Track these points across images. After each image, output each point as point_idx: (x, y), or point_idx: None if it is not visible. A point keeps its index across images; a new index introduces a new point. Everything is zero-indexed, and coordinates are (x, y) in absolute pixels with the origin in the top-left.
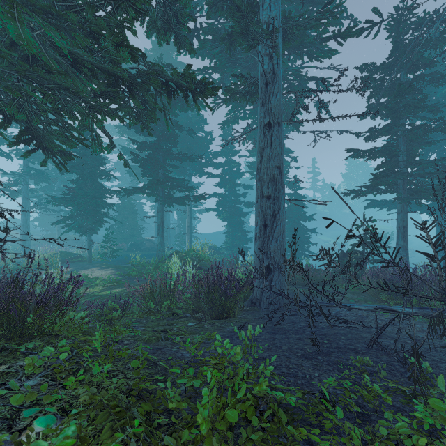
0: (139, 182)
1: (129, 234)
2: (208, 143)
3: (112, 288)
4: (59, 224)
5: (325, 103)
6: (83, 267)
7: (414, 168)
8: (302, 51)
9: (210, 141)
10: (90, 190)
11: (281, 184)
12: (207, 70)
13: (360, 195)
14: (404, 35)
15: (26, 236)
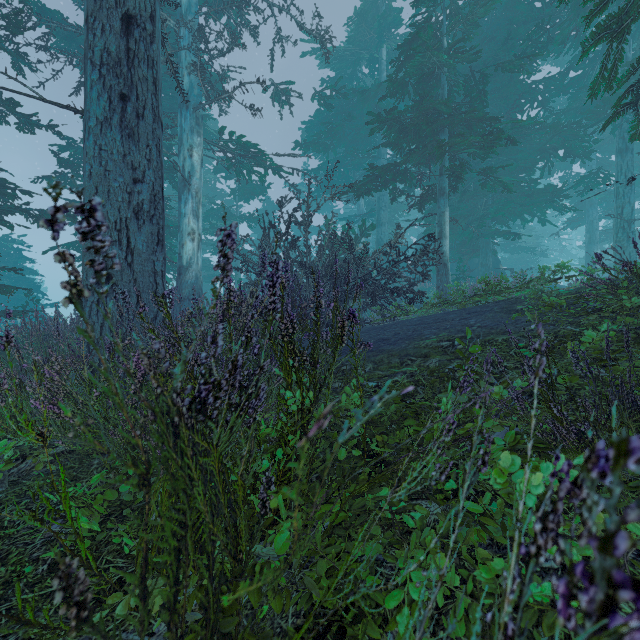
0: None
1: None
2: None
3: None
4: None
5: None
6: None
7: None
8: None
9: None
10: None
11: None
12: None
13: None
14: None
15: None
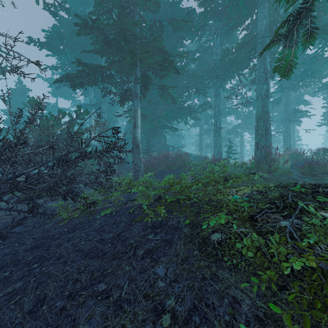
0: None
1: None
2: None
3: None
4: None
5: None
6: None
7: None
8: None
9: None
10: None
11: None
12: None
13: None
14: None
15: None
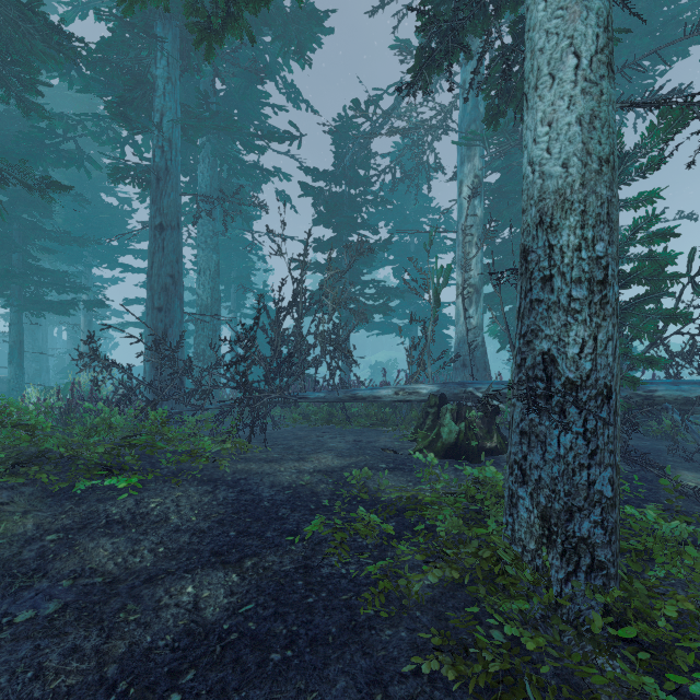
0: None
1: None
2: (124, 215)
3: None
4: None
5: (230, 213)
6: None
7: (354, 287)
8: (232, 135)
9: (127, 213)
10: None
11: (177, 295)
12: (102, 118)
13: (312, 312)
14: (345, 147)
15: None
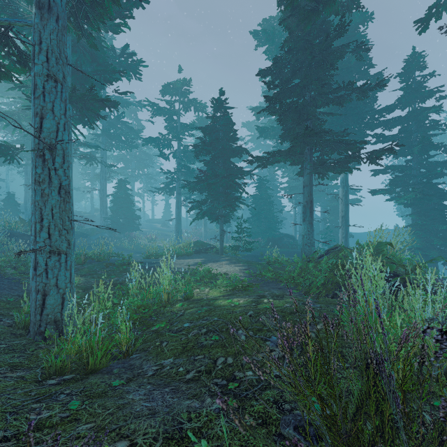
0: (276, 170)
1: (266, 227)
2: (375, 92)
3: (235, 296)
4: (205, 219)
5: None
6: (212, 260)
7: None
8: None
9: (379, 86)
10: (221, 170)
11: None
12: None
13: None
14: None
15: (178, 227)
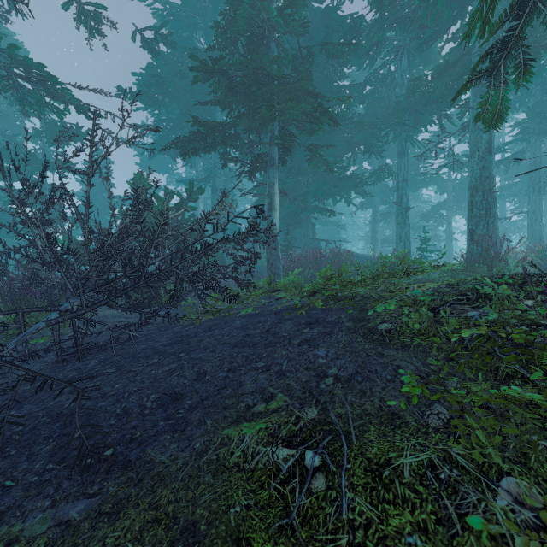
0: None
1: None
2: None
3: None
4: None
5: None
6: None
7: None
8: None
9: None
10: None
11: None
12: None
13: None
14: None
15: None
